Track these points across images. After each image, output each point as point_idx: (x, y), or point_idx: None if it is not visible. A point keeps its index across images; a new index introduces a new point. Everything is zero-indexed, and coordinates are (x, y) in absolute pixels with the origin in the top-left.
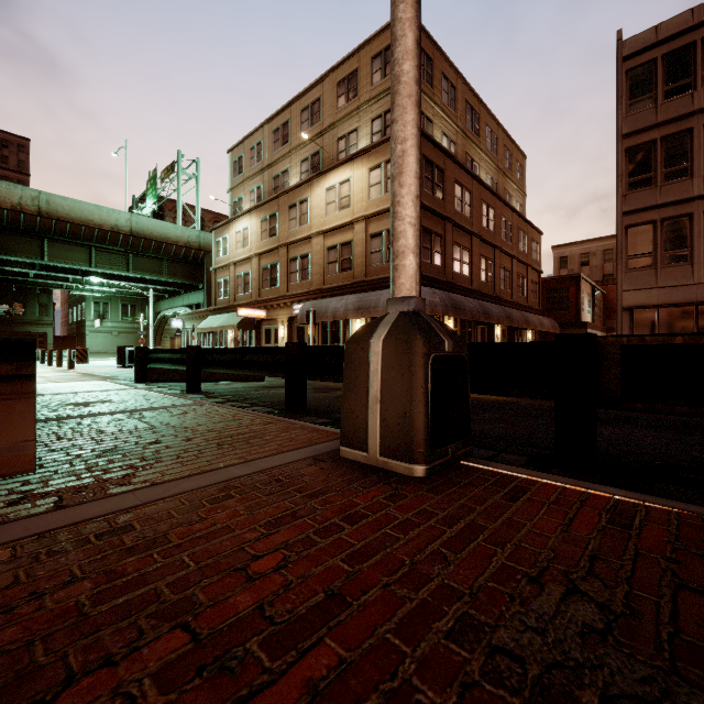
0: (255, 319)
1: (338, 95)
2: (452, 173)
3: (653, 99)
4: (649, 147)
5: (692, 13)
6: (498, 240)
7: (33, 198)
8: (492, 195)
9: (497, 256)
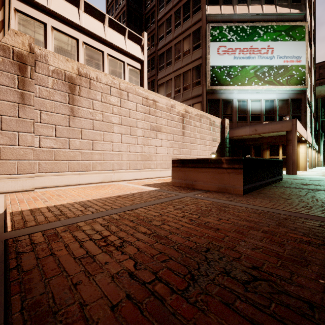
0: None
1: None
2: None
3: None
4: None
5: None
6: None
7: None
8: None
9: None
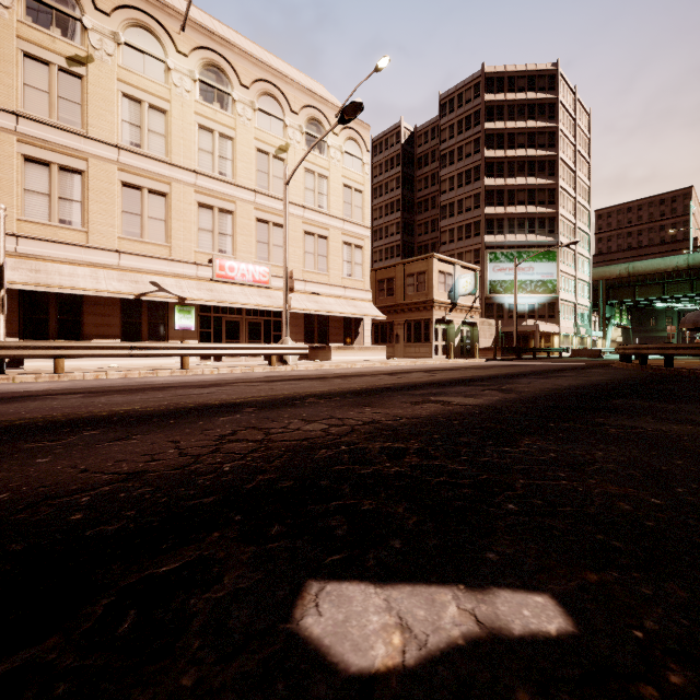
0: None
1: None
2: None
3: None
4: None
5: None
6: None
7: (625, 268)
8: None
9: None
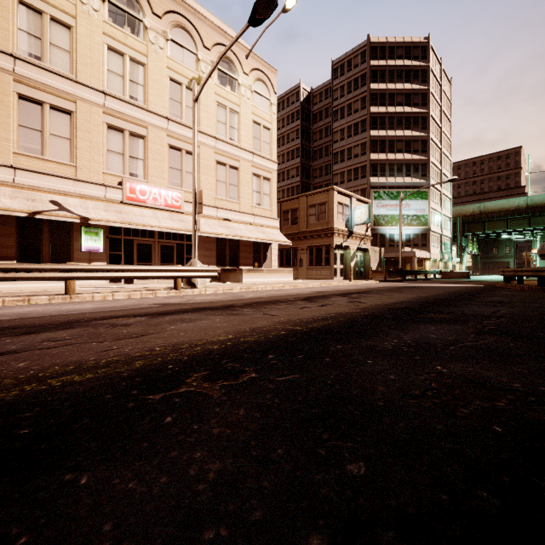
0: None
1: None
2: None
3: None
4: None
5: None
6: None
7: (478, 207)
8: None
9: None
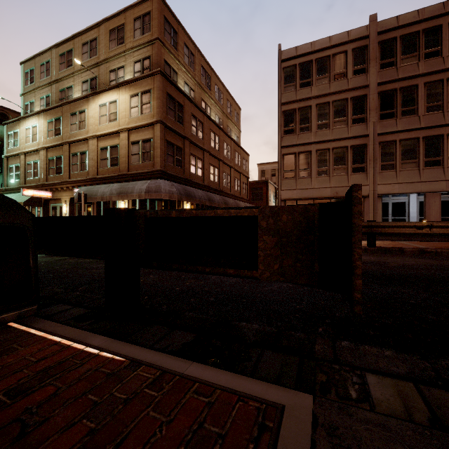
0: (43, 198)
1: (110, 39)
2: (190, 109)
3: (295, 86)
4: (293, 112)
5: (311, 45)
6: (222, 156)
7: None
8: (217, 127)
9: (221, 166)
